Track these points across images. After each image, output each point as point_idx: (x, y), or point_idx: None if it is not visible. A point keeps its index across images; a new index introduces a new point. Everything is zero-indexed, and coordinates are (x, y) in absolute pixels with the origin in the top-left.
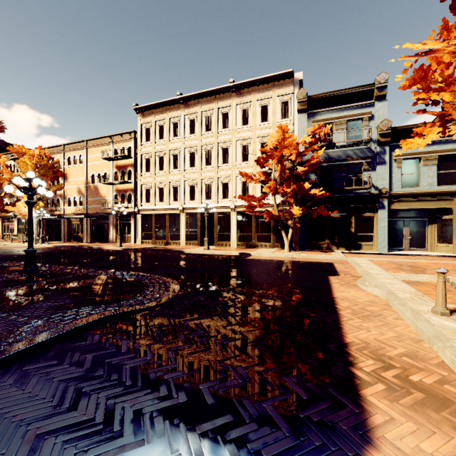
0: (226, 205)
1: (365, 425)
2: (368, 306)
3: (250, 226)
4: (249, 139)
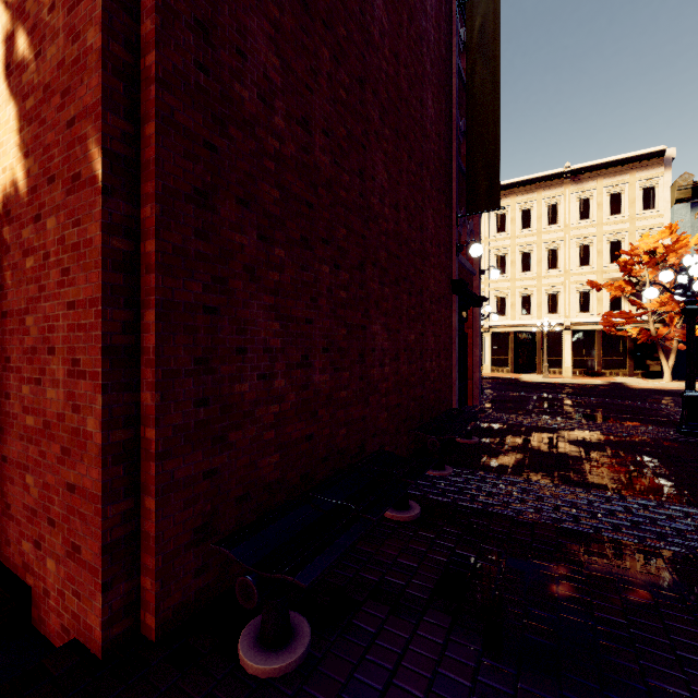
0: (557, 322)
1: None
2: None
3: (592, 348)
4: (591, 237)
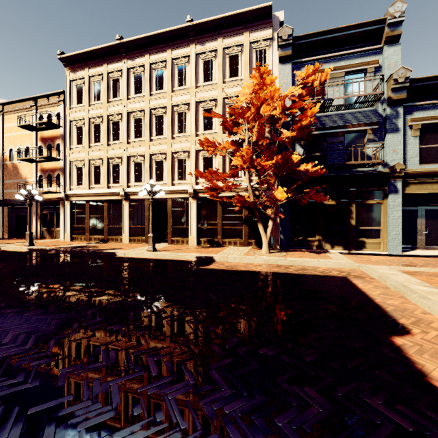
0: (183, 189)
1: None
2: None
3: (214, 216)
4: (213, 100)
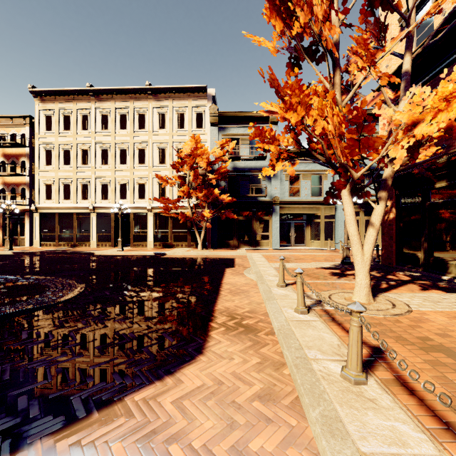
0: (143, 206)
1: (203, 347)
2: (243, 286)
3: (167, 226)
4: (166, 143)
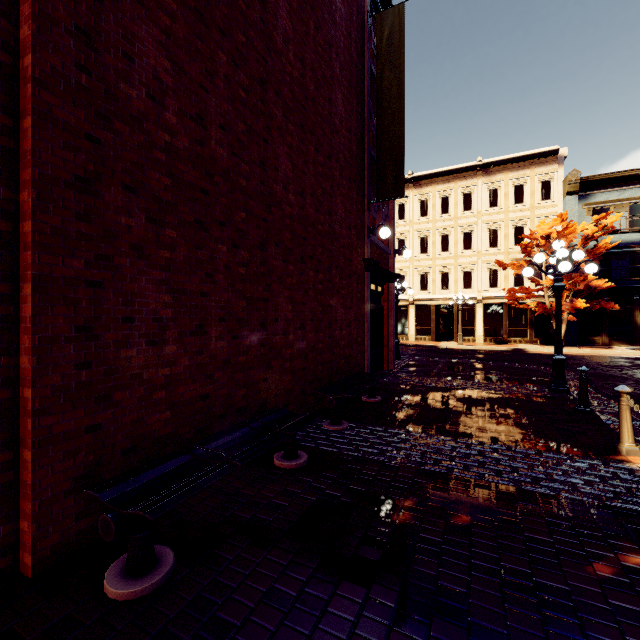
0: (471, 296)
1: None
2: None
3: (500, 319)
4: (499, 222)
